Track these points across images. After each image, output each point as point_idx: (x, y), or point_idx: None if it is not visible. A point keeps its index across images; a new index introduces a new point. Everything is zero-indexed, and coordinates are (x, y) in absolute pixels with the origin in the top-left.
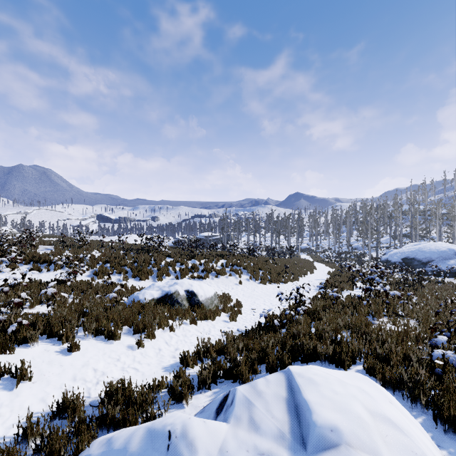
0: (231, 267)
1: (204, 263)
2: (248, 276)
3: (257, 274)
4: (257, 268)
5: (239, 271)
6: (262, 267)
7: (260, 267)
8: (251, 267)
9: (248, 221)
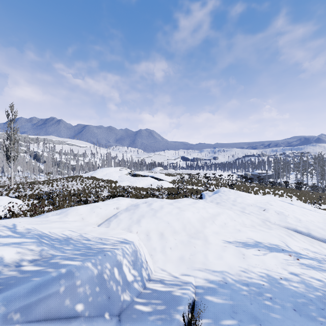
0: (286, 194)
1: (272, 191)
2: (295, 198)
3: (301, 198)
4: (301, 196)
5: (291, 196)
6: (304, 195)
7: (303, 195)
8: (297, 195)
9: (295, 165)
